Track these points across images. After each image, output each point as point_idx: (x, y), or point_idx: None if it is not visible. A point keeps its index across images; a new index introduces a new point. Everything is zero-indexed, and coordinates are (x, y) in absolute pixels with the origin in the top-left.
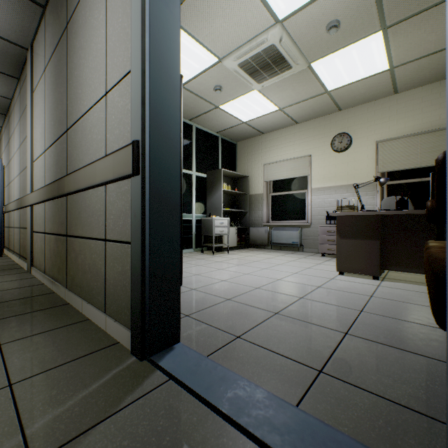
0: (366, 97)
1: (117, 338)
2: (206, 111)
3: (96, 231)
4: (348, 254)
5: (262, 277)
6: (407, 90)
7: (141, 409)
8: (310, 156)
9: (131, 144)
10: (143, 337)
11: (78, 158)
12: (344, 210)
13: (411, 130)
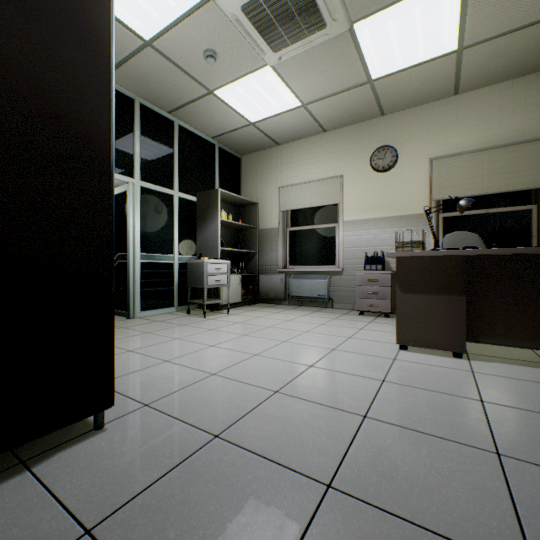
0: (418, 96)
1: None
2: (193, 98)
3: None
4: (415, 317)
5: (282, 362)
6: (471, 90)
7: None
8: (342, 177)
9: None
10: None
11: None
12: (408, 248)
13: (475, 144)
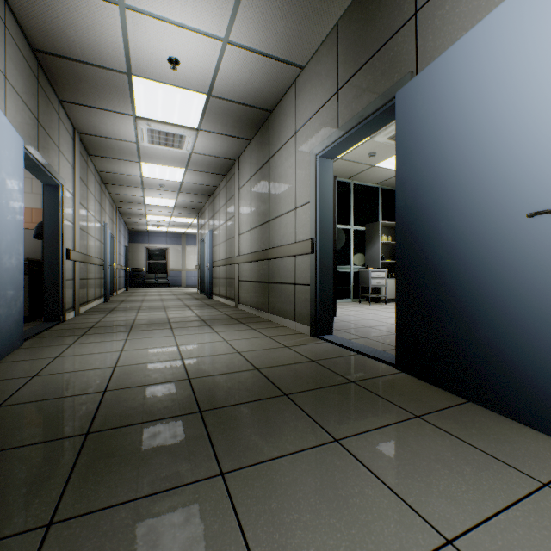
0: None
1: (302, 332)
2: (362, 170)
3: (289, 279)
4: None
5: None
6: None
7: (316, 345)
8: None
9: (310, 239)
10: (315, 327)
11: (277, 239)
12: None
13: None
